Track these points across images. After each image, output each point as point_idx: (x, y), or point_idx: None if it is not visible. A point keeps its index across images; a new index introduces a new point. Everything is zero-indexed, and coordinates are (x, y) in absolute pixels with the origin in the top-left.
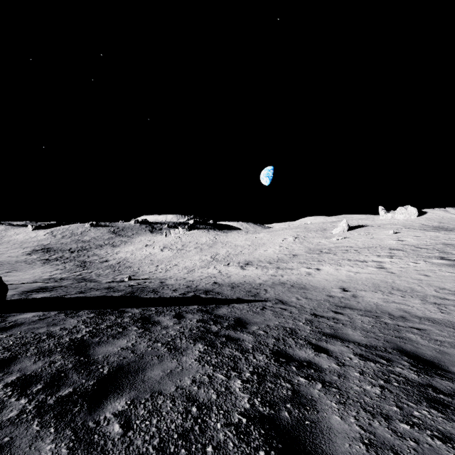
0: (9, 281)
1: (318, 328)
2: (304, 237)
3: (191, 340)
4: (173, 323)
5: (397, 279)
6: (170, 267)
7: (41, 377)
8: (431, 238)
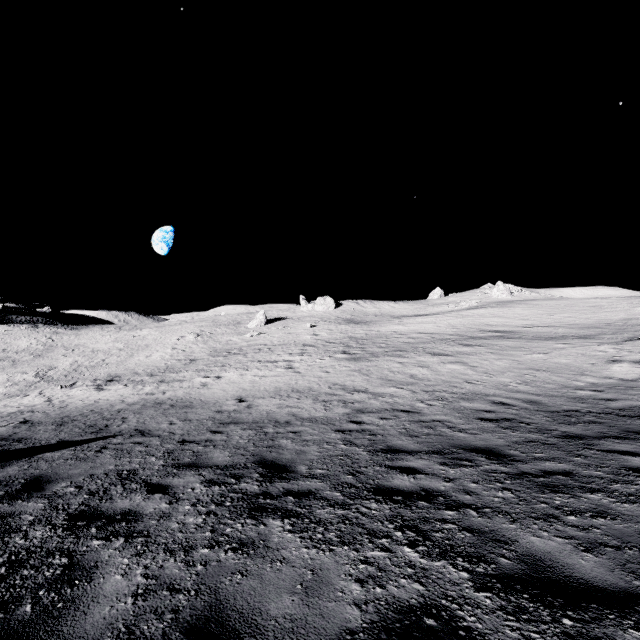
0: None
1: (176, 459)
2: (211, 333)
3: None
4: None
5: (301, 379)
6: None
7: None
8: (342, 332)
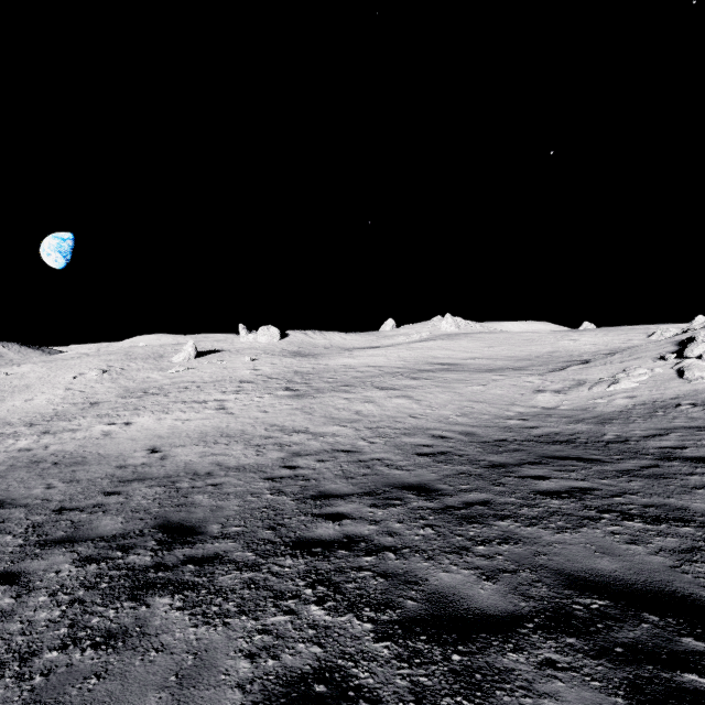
0: None
1: (44, 534)
2: (122, 369)
3: None
4: None
5: (233, 421)
6: None
7: None
8: (286, 366)
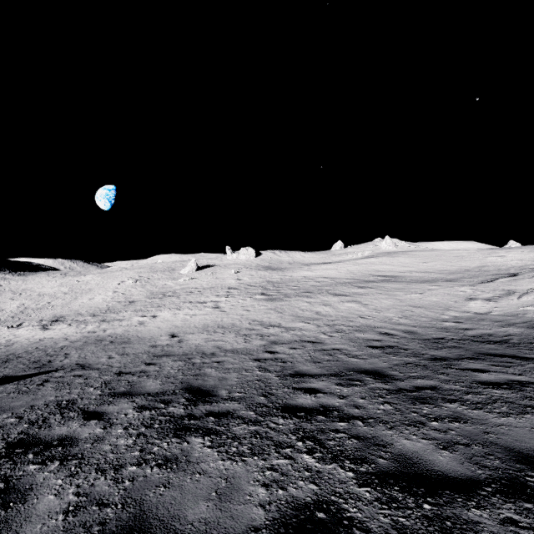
0: None
1: (113, 388)
2: (148, 278)
3: None
4: None
5: (226, 317)
6: None
7: None
8: (261, 277)
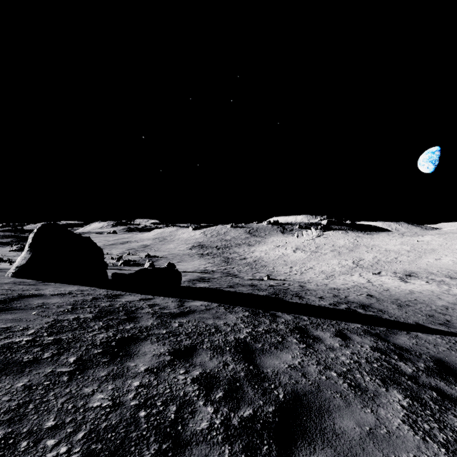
0: (180, 269)
1: None
2: None
3: (378, 380)
4: (339, 345)
5: None
6: (305, 270)
7: (219, 380)
8: None
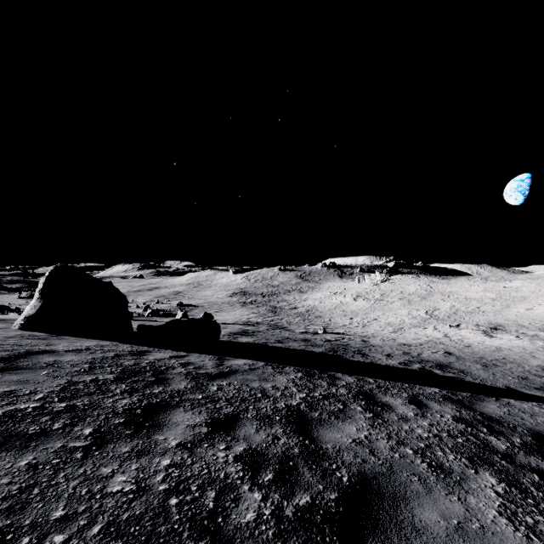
0: (218, 320)
1: None
2: None
3: (464, 460)
4: (414, 414)
5: None
6: (368, 322)
7: (268, 458)
8: None
